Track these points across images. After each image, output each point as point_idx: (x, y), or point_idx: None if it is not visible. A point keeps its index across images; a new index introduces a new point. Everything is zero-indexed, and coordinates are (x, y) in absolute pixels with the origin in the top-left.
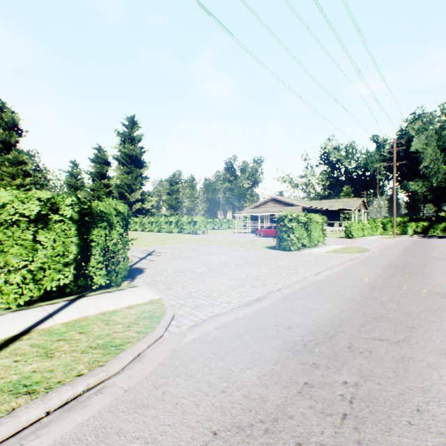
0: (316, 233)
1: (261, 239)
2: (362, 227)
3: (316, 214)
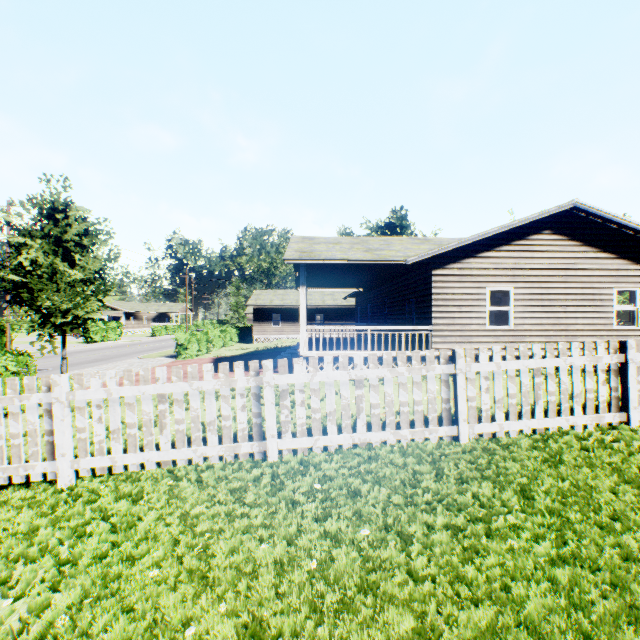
0: (114, 333)
1: (79, 339)
2: (169, 328)
3: (115, 322)
